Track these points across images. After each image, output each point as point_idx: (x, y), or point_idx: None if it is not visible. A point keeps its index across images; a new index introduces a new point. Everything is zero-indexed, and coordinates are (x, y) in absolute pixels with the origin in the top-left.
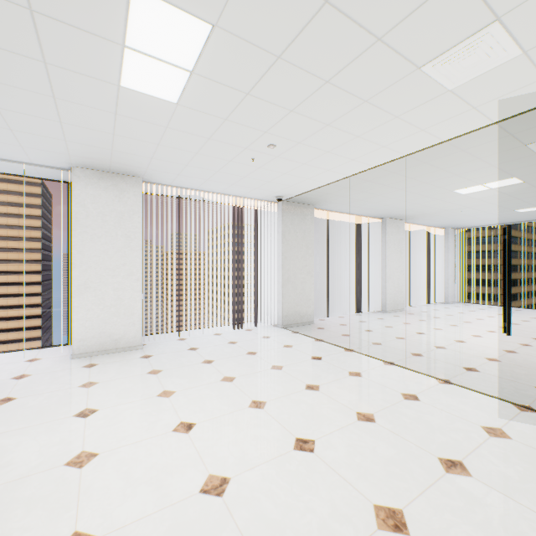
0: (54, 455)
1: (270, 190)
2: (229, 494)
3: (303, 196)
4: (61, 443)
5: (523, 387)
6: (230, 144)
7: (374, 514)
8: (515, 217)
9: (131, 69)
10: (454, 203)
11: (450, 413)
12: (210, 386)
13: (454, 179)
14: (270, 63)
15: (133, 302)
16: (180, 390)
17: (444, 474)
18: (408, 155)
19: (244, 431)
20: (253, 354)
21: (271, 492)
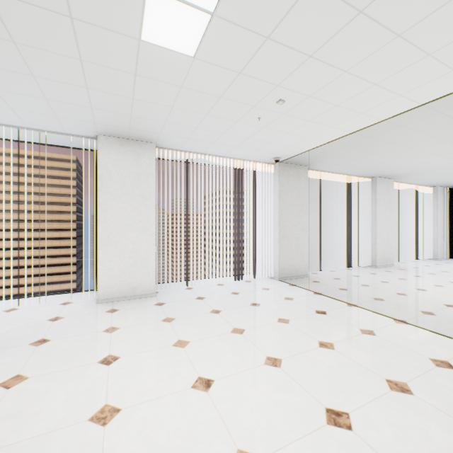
0: (79, 406)
1: (270, 151)
2: None
3: (300, 156)
4: (86, 393)
5: None
6: (240, 102)
7: None
8: None
9: (152, 17)
10: None
11: None
12: (222, 338)
13: None
14: None
15: (148, 255)
16: (193, 340)
17: None
18: (424, 104)
19: (265, 394)
20: (257, 306)
21: None
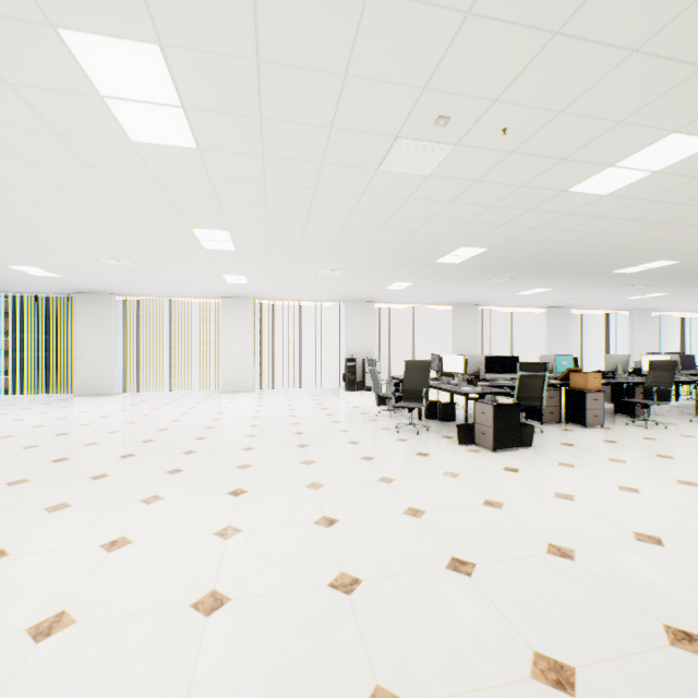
0: None
1: None
2: None
3: None
4: None
5: None
6: None
7: None
8: None
9: None
10: None
11: None
12: None
13: None
14: None
15: None
16: None
17: None
18: None
19: None
20: None
21: None
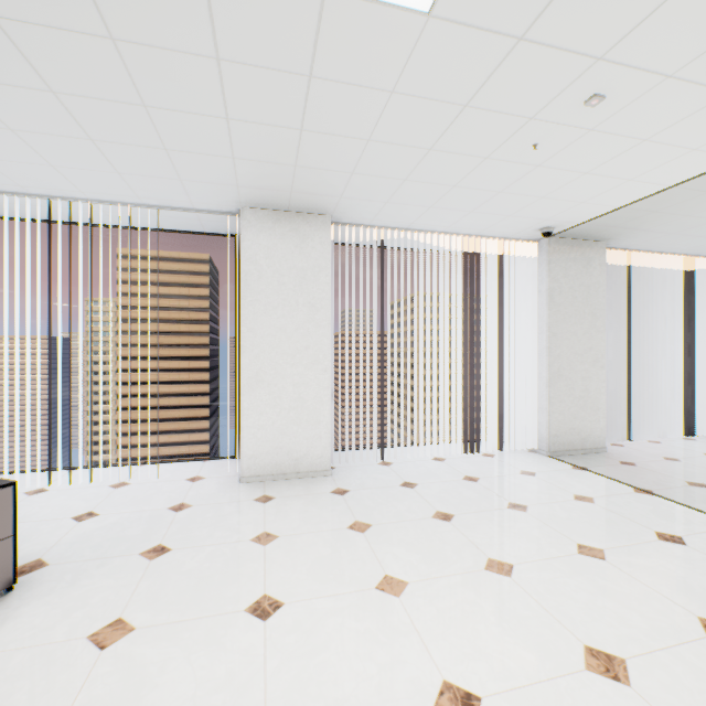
0: None
1: (536, 216)
2: None
3: (595, 223)
4: (228, 685)
5: None
6: (502, 113)
7: None
8: None
9: None
10: None
11: None
12: (470, 581)
13: None
14: None
15: (319, 404)
16: (414, 581)
17: None
18: None
19: None
20: (521, 510)
21: None
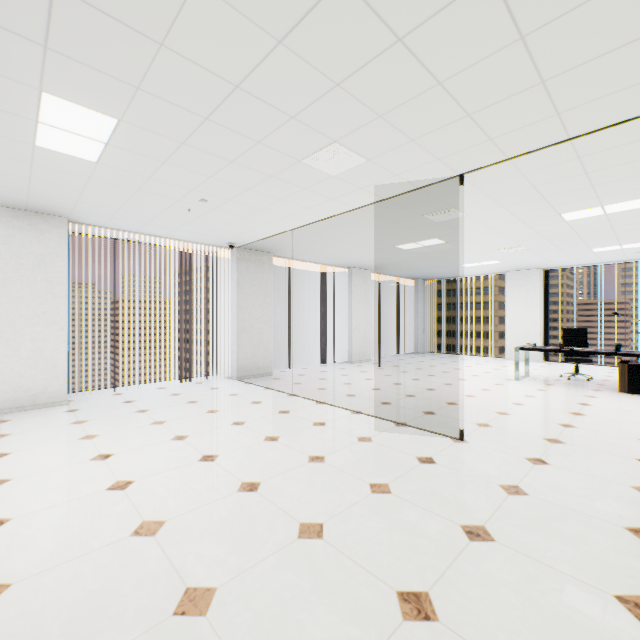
0: None
1: (220, 237)
2: (131, 488)
3: (257, 244)
4: None
5: (414, 412)
6: (161, 196)
7: (240, 486)
8: (467, 271)
9: (47, 136)
10: (404, 256)
11: (342, 431)
12: (138, 429)
13: (388, 237)
14: (178, 146)
15: (57, 354)
16: (105, 434)
17: (306, 463)
18: (334, 216)
19: (159, 455)
20: (193, 403)
21: (167, 484)
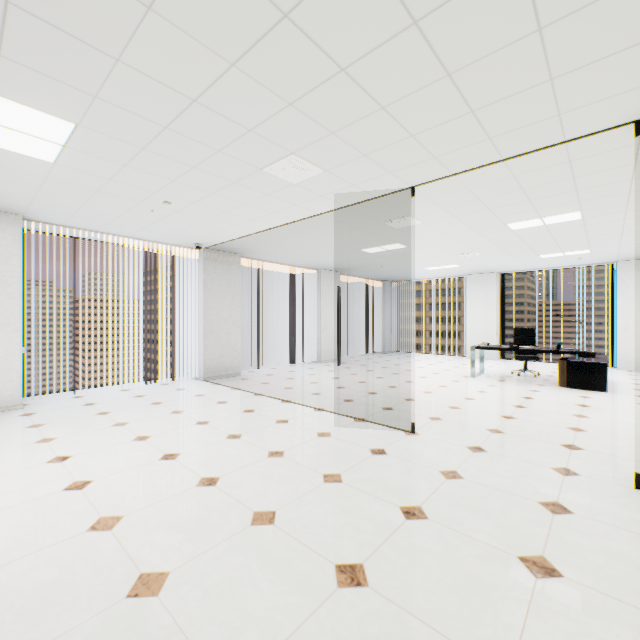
0: None
1: (186, 238)
2: (89, 488)
3: (224, 245)
4: None
5: (373, 408)
6: (123, 197)
7: (199, 481)
8: (431, 273)
9: None
10: (370, 259)
11: (303, 428)
12: (98, 431)
13: (353, 241)
14: (138, 151)
15: (11, 356)
16: (63, 436)
17: (265, 458)
18: (299, 220)
19: (119, 455)
20: (158, 404)
21: (126, 482)
